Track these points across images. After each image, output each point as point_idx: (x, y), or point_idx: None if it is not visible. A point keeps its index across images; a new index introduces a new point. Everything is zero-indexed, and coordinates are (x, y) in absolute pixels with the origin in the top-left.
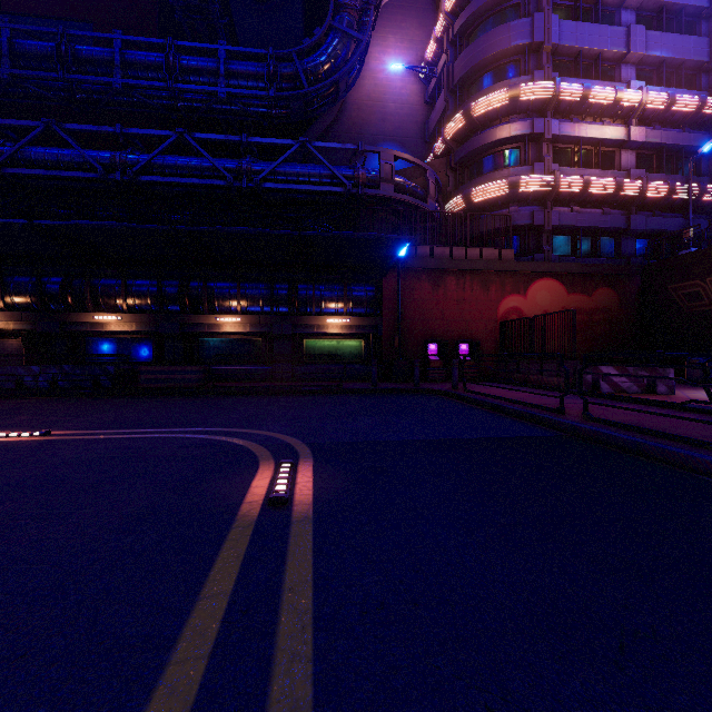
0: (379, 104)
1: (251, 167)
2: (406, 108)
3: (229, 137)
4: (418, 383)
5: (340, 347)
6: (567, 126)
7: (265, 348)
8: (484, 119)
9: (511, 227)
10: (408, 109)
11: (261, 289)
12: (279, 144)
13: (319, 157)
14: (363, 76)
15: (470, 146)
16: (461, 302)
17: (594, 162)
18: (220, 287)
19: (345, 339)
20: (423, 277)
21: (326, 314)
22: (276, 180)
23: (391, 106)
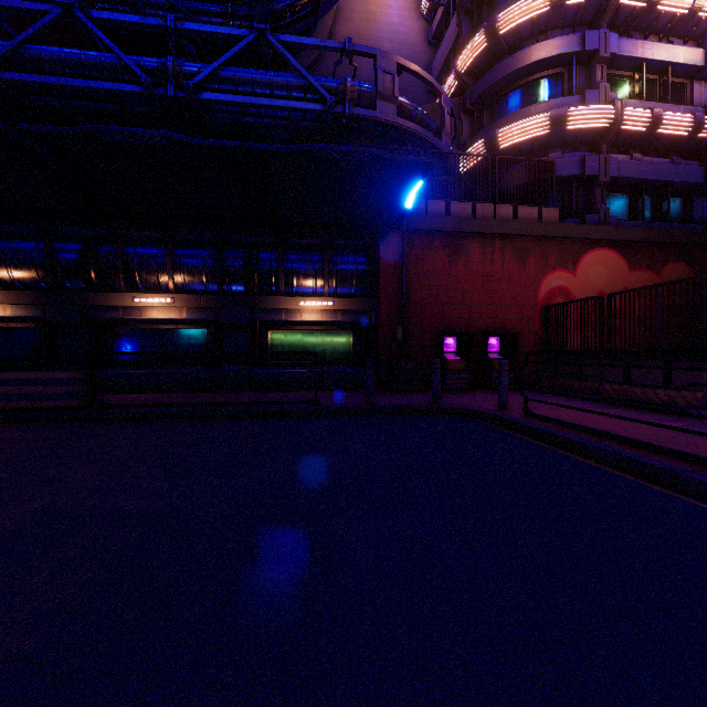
0: (372, 43)
1: (182, 66)
2: (405, 50)
3: (147, 19)
4: (439, 397)
5: (320, 342)
6: (628, 43)
7: (211, 343)
8: (513, 38)
9: (554, 177)
10: (408, 51)
11: (205, 258)
12: (226, 34)
13: (286, 55)
14: (352, 8)
15: (493, 75)
16: (488, 278)
17: (659, 97)
18: (143, 254)
19: (326, 331)
20: (436, 243)
21: (300, 295)
22: (221, 91)
23: (386, 46)
